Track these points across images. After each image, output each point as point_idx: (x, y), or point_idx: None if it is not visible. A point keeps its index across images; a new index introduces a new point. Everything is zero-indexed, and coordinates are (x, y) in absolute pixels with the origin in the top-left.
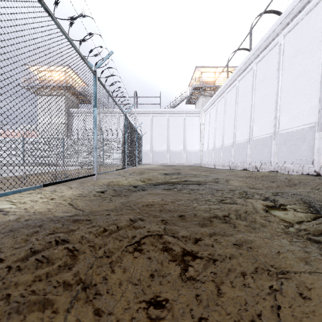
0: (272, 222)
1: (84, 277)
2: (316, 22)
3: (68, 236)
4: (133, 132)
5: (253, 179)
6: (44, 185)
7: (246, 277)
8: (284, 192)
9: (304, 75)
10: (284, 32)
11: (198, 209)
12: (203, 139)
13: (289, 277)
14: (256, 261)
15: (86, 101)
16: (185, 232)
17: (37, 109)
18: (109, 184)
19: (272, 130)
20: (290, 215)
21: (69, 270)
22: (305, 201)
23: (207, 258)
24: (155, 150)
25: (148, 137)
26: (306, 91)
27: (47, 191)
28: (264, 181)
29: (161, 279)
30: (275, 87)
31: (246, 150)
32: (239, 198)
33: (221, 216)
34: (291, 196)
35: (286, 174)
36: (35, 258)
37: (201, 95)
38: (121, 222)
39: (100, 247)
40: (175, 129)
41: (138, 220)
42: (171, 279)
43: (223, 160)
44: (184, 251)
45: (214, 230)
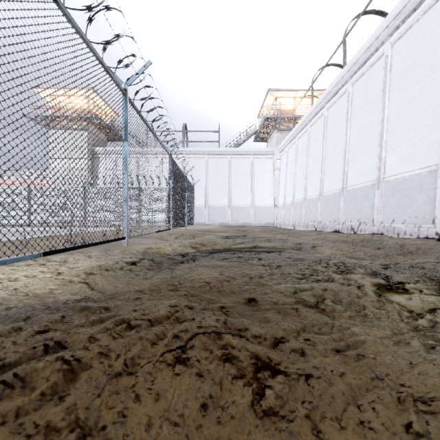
0: (390, 309)
1: (84, 415)
2: (438, 24)
3: (67, 337)
4: (180, 179)
5: (349, 244)
6: (45, 253)
7: (363, 408)
8: (398, 263)
9: (421, 99)
10: (392, 39)
11: (276, 289)
12: (278, 189)
13: (436, 409)
14: (376, 378)
15: (117, 137)
16: (258, 327)
17: (35, 140)
18: (146, 251)
19: (375, 176)
20: (415, 298)
21: (59, 401)
22: (431, 277)
23: (295, 374)
24: (211, 205)
25: (202, 187)
26: (423, 121)
27: (54, 262)
28: (366, 248)
29: (220, 413)
30: (379, 117)
31: (339, 205)
32: (336, 272)
33: (312, 300)
34: (409, 270)
35: (395, 237)
36: (0, 380)
37: (275, 129)
38: (156, 312)
39: (119, 357)
40: (239, 176)
41: (184, 307)
42: (236, 414)
43: (305, 218)
44: (257, 361)
45: (303, 323)
